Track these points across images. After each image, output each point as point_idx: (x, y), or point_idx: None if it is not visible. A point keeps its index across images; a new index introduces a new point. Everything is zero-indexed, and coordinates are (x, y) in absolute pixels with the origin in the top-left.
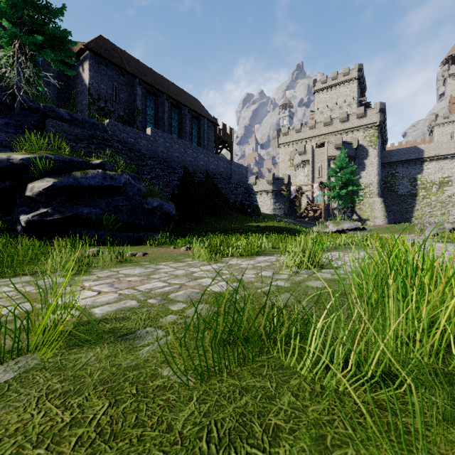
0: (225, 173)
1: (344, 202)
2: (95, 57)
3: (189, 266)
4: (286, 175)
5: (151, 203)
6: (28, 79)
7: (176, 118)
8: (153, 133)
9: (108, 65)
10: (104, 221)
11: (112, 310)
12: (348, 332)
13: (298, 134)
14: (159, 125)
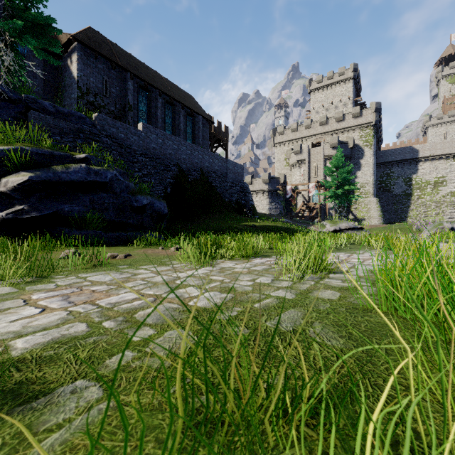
0: (220, 171)
1: (340, 202)
2: (84, 49)
3: (173, 271)
4: (282, 175)
5: (141, 201)
6: (9, 69)
7: (170, 114)
8: (144, 128)
9: (98, 57)
10: (88, 219)
11: (43, 341)
12: (400, 386)
13: (294, 133)
14: (152, 121)
